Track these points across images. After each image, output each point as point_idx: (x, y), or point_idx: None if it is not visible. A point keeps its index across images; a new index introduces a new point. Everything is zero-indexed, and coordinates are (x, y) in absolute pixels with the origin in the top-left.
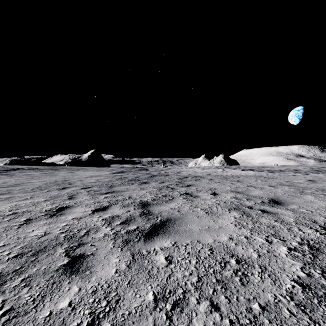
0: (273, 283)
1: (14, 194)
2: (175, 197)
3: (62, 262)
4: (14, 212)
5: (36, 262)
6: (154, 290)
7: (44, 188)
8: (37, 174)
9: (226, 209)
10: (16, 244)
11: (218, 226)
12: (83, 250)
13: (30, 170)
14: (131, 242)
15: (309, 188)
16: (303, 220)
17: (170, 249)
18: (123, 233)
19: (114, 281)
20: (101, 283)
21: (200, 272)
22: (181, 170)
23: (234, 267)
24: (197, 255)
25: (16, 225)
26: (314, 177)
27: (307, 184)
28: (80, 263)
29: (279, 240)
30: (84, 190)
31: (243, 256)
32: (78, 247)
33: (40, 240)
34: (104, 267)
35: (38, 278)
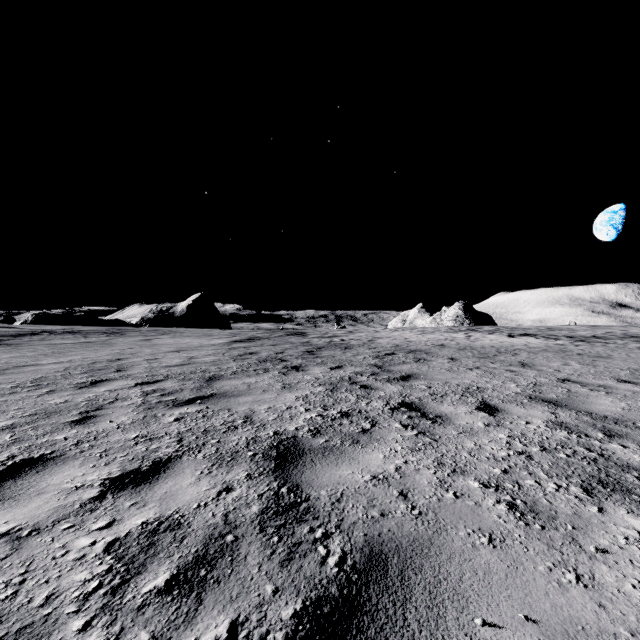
0: None
1: None
2: (380, 422)
3: None
4: None
5: None
6: None
7: (46, 383)
8: (72, 344)
9: (574, 487)
10: None
11: None
12: None
13: (64, 336)
14: None
15: None
16: None
17: None
18: None
19: None
20: None
21: None
22: (375, 335)
23: None
24: None
25: None
26: None
27: None
28: None
29: None
30: (138, 391)
31: None
32: None
33: None
34: None
35: None
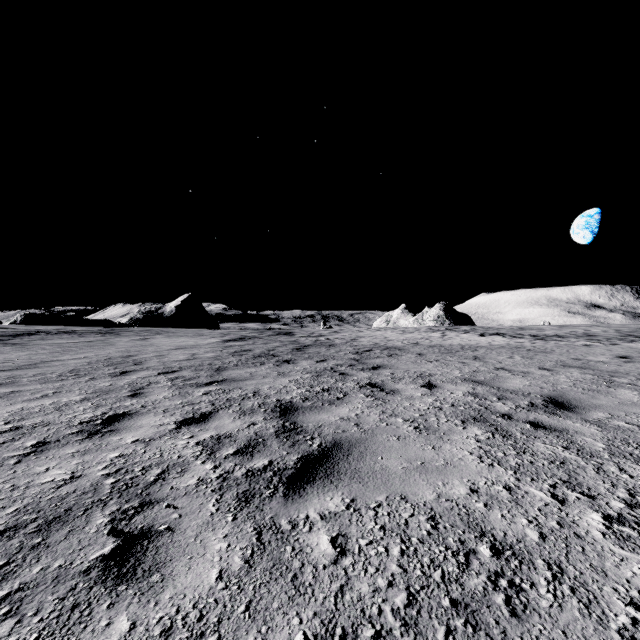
0: (586, 613)
1: (21, 385)
2: (350, 394)
3: (100, 550)
4: (14, 425)
5: (42, 550)
6: (306, 629)
7: (83, 373)
8: (74, 343)
9: (457, 420)
10: (6, 503)
11: (443, 461)
12: (149, 518)
13: (62, 336)
14: (256, 499)
15: (623, 373)
16: (626, 447)
17: (342, 517)
18: (238, 477)
19: (214, 604)
20: (184, 608)
21: (412, 580)
22: (358, 335)
23: (488, 566)
24: (402, 533)
25: (13, 457)
26: (628, 349)
27: (617, 365)
28: (141, 552)
29: (582, 496)
30: (164, 378)
31: (505, 536)
32: (139, 512)
33: (59, 492)
34: (193, 563)
35: (40, 594)
